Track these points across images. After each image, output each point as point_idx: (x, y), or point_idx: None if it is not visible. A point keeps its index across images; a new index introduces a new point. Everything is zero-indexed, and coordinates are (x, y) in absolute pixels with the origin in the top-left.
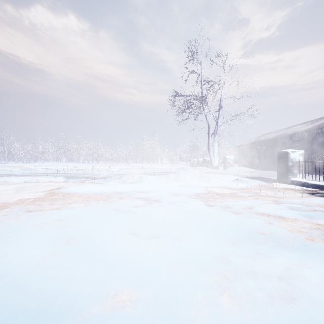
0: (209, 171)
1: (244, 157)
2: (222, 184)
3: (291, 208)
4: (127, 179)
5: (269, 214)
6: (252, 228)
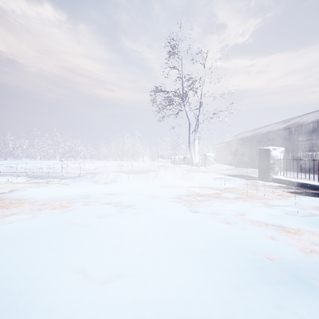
0: (190, 169)
1: (222, 154)
2: (205, 183)
3: (287, 213)
4: (100, 179)
5: (265, 223)
6: (254, 249)
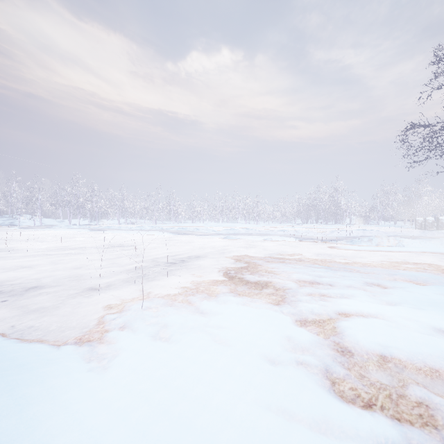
0: None
1: None
2: None
3: None
4: (381, 242)
5: None
6: None
